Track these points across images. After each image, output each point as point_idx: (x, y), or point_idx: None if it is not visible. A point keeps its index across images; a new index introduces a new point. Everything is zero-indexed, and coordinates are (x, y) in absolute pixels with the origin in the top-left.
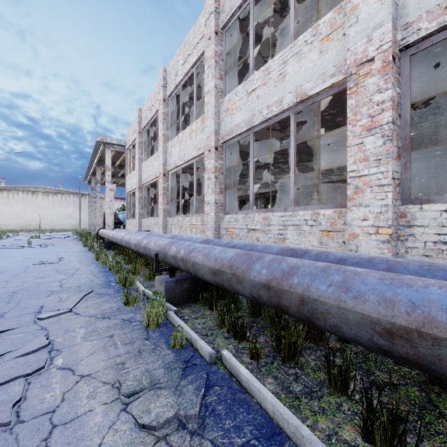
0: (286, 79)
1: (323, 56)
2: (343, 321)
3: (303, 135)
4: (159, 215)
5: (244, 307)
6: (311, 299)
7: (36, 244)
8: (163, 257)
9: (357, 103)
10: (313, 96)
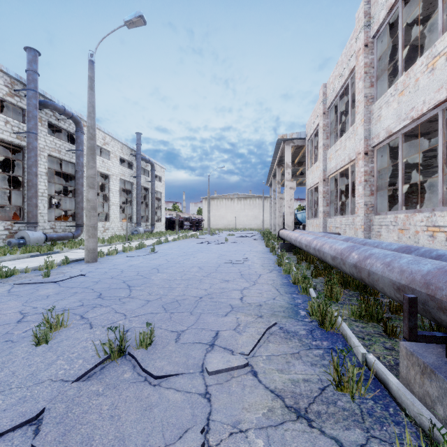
0: None
1: None
2: None
3: None
4: (356, 212)
5: None
6: None
7: (231, 241)
8: (425, 304)
9: None
10: None
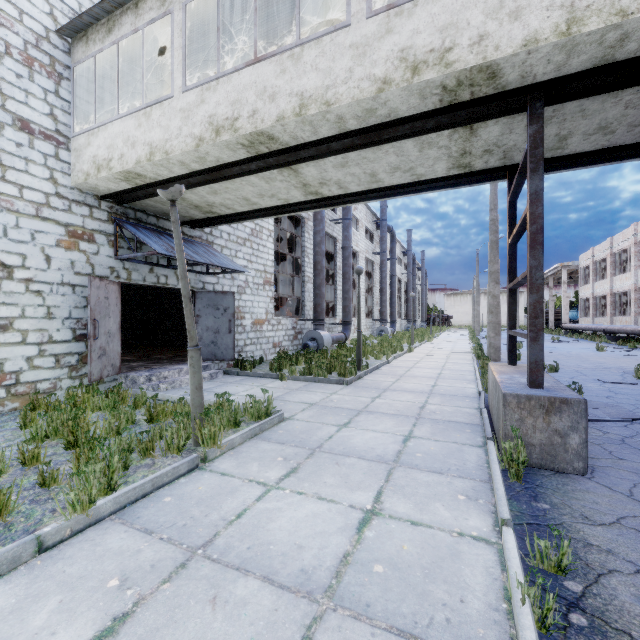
0: None
1: None
2: (629, 331)
3: None
4: (607, 316)
5: None
6: (627, 330)
7: None
8: (606, 330)
9: None
10: None
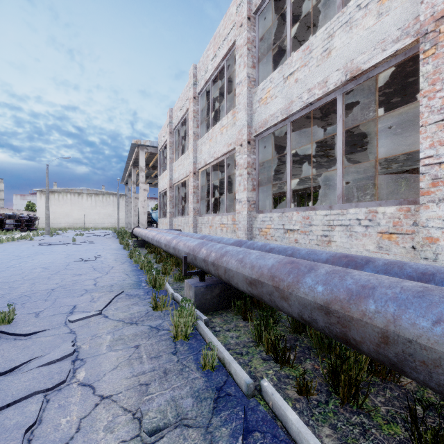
0: (331, 56)
1: (382, 19)
2: None
3: (348, 123)
4: (189, 214)
5: (283, 319)
6: (401, 339)
7: (80, 241)
8: (192, 259)
9: (435, 68)
10: (368, 71)
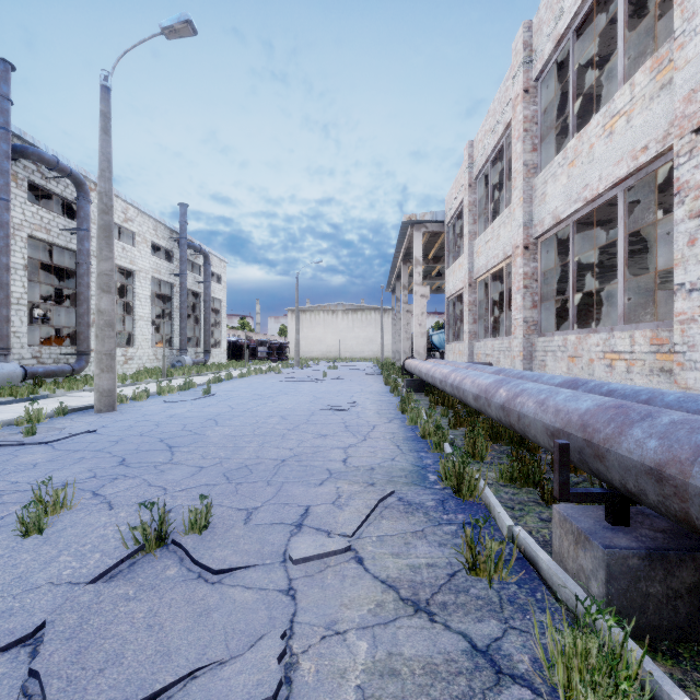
0: None
1: None
2: None
3: None
4: (514, 332)
5: None
6: None
7: (331, 377)
8: (581, 453)
9: None
10: None
